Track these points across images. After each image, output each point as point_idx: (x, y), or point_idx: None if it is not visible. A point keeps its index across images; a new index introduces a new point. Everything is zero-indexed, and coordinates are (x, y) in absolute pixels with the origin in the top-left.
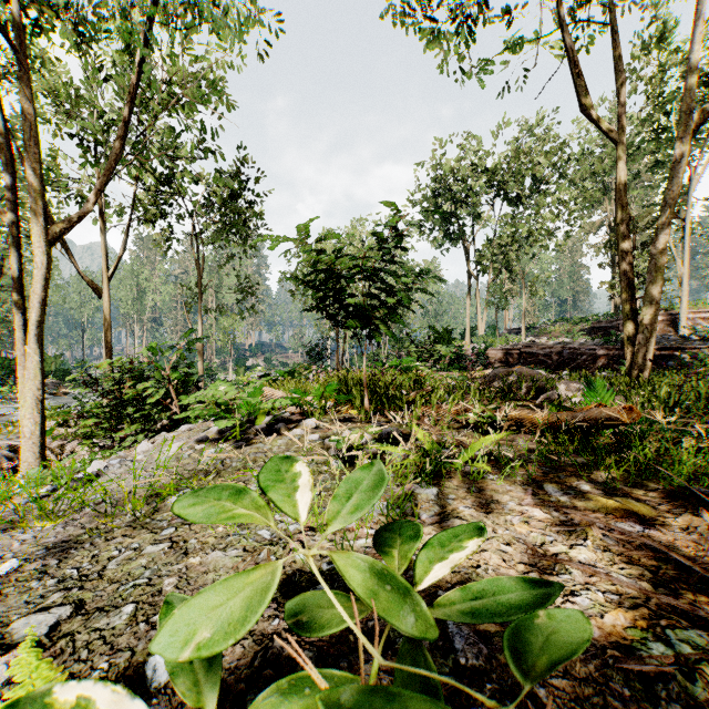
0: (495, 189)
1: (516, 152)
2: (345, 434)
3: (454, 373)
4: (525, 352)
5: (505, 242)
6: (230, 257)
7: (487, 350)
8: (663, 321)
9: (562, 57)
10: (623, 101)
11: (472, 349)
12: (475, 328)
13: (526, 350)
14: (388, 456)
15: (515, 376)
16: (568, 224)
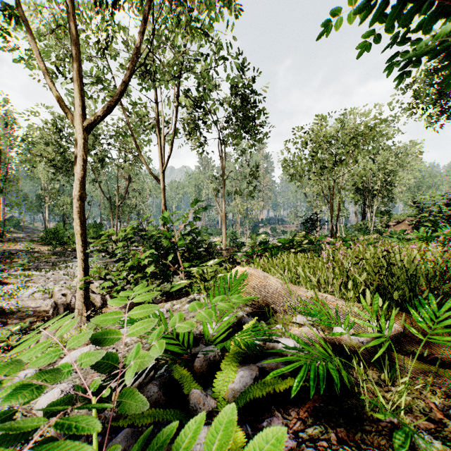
0: None
1: None
2: None
3: None
4: None
5: None
6: (243, 151)
7: None
8: None
9: None
10: None
11: None
12: None
13: None
14: None
15: None
16: None
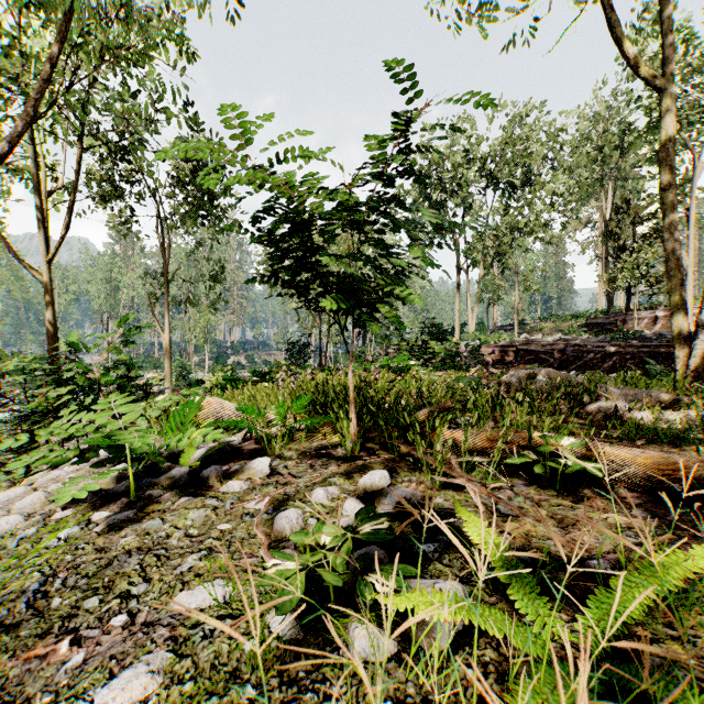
0: (487, 179)
1: (509, 139)
2: (315, 496)
3: (450, 373)
4: (523, 350)
5: (498, 233)
6: (201, 244)
7: (481, 347)
8: (665, 317)
9: (581, 3)
10: (668, 39)
11: (465, 346)
12: (464, 325)
13: (524, 347)
14: (411, 609)
15: (541, 379)
16: (563, 215)
